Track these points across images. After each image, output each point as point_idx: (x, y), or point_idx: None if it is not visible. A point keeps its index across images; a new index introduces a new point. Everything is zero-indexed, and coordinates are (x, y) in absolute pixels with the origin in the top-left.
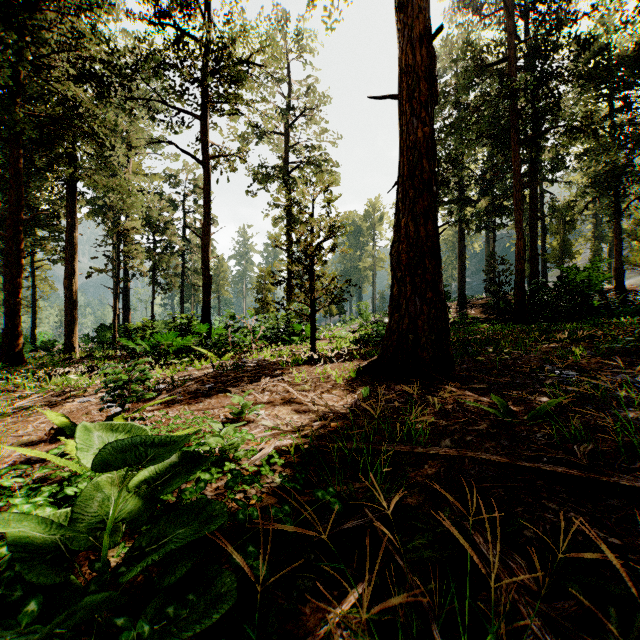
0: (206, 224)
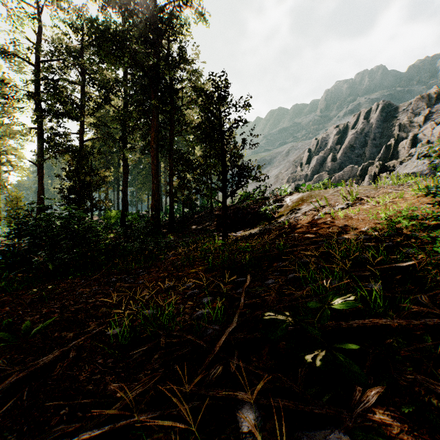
0: None
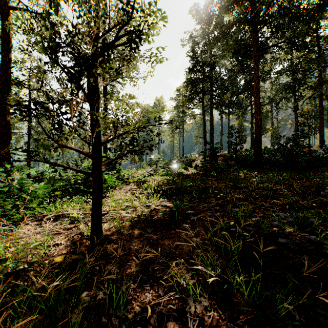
0: (3, 71)
